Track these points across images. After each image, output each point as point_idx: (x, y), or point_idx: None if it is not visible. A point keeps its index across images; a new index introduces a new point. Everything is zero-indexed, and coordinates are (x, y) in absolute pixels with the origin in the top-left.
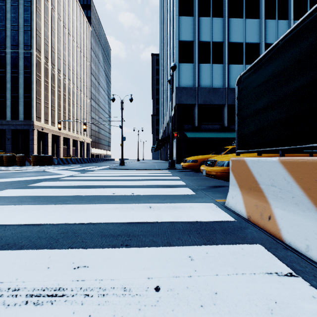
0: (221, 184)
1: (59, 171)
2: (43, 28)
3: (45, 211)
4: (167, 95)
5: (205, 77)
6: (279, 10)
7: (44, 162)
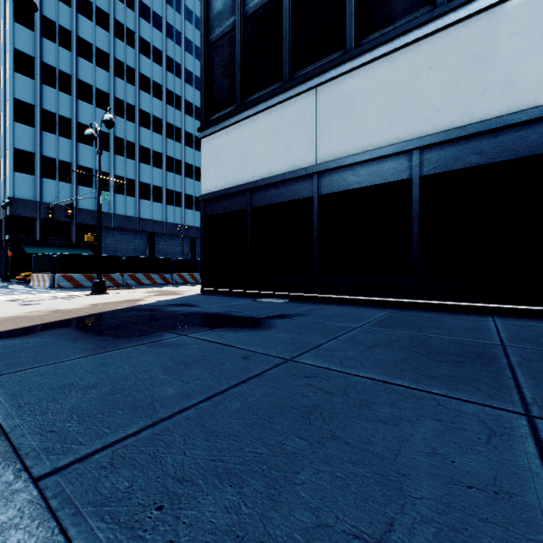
0: None
1: None
2: None
3: None
4: None
5: (50, 192)
6: (127, 150)
7: None
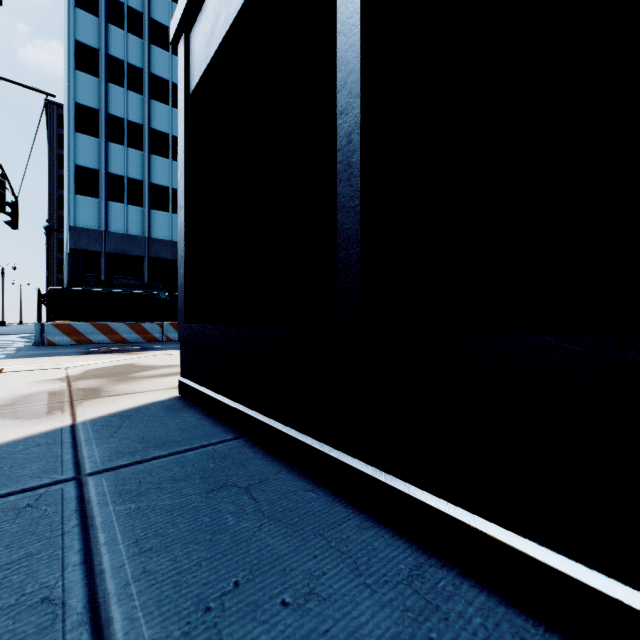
0: None
1: None
2: None
3: None
4: None
5: (118, 219)
6: None
7: None
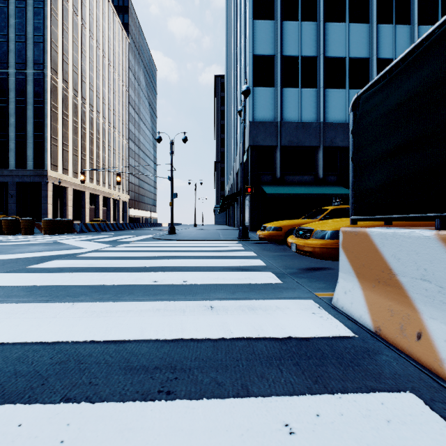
0: (319, 265)
1: (79, 243)
2: (61, 40)
3: (40, 316)
4: (237, 134)
5: (291, 106)
6: (397, 11)
7: (61, 229)
